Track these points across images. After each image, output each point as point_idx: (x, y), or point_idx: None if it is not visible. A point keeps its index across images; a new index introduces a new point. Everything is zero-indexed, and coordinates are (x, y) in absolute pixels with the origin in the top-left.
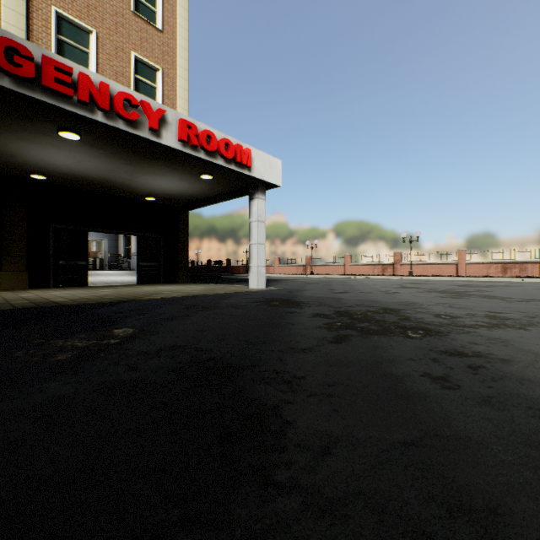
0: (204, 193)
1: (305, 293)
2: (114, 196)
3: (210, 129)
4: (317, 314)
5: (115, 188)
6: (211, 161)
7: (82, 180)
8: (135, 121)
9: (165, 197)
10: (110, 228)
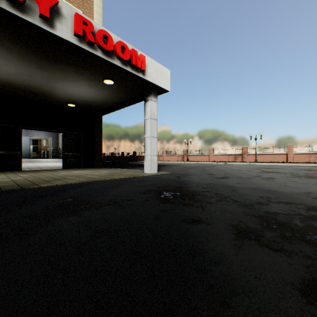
0: (111, 100)
1: (192, 178)
2: (44, 102)
3: (107, 31)
4: (238, 227)
5: (41, 95)
6: (108, 61)
7: (12, 87)
8: (22, 5)
9: (82, 103)
10: (41, 126)
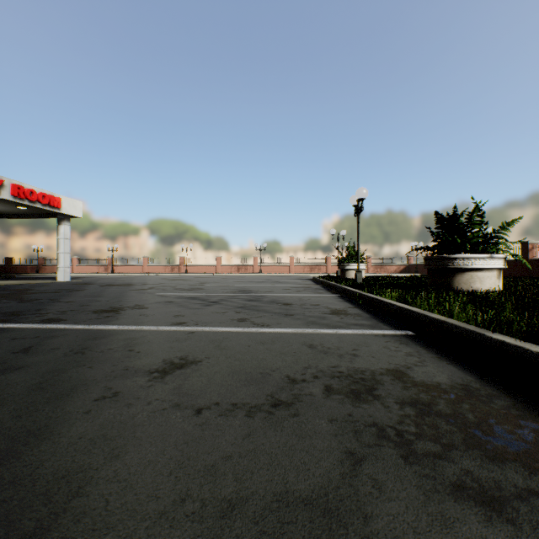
0: (12, 212)
1: (99, 281)
2: None
3: (32, 187)
4: (99, 285)
5: None
6: (33, 205)
7: None
8: None
9: None
10: None
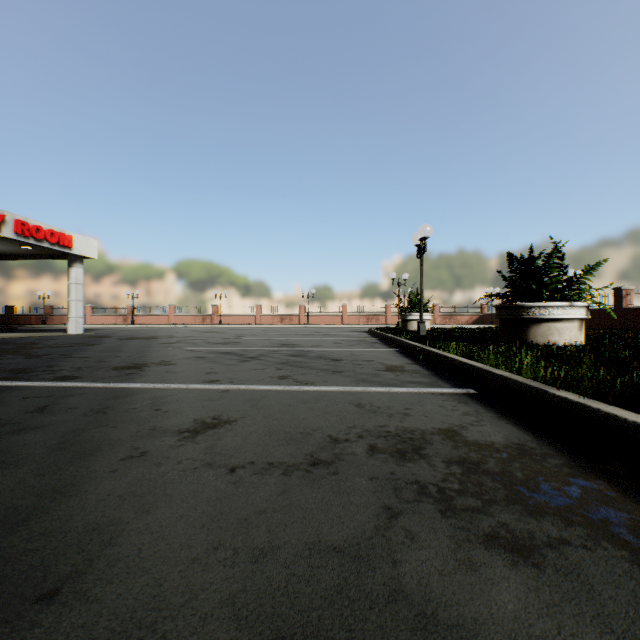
0: (14, 252)
1: (117, 334)
2: None
3: (39, 223)
4: (118, 338)
5: None
6: (39, 245)
7: None
8: None
9: None
10: None
